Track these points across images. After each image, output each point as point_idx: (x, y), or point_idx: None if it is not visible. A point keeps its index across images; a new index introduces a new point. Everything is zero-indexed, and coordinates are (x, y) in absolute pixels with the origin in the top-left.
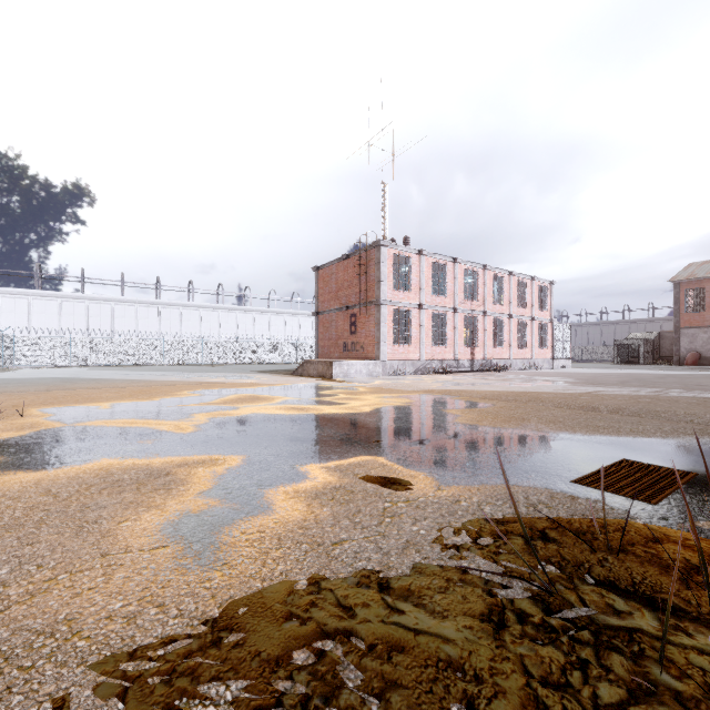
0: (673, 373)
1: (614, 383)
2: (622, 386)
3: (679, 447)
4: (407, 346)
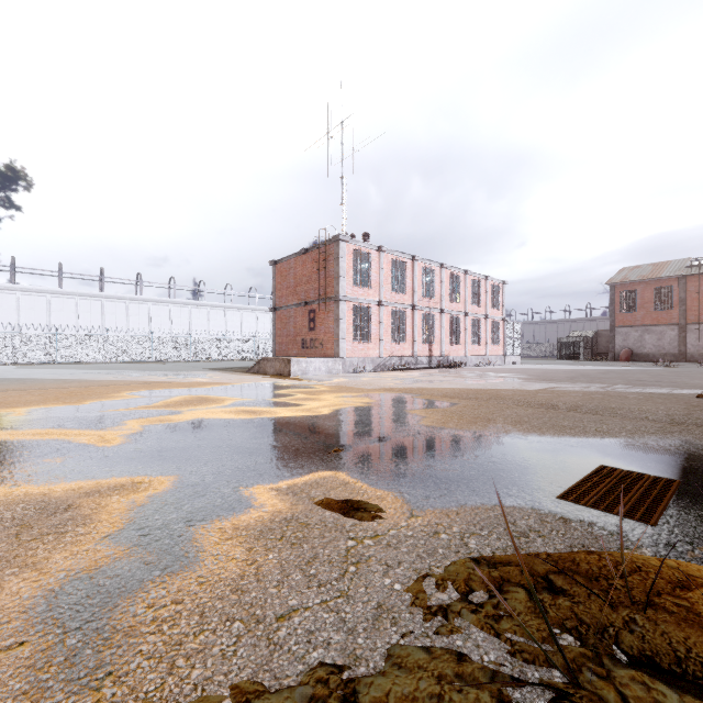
0: (612, 368)
1: (564, 379)
2: (573, 382)
3: (649, 449)
4: (367, 343)
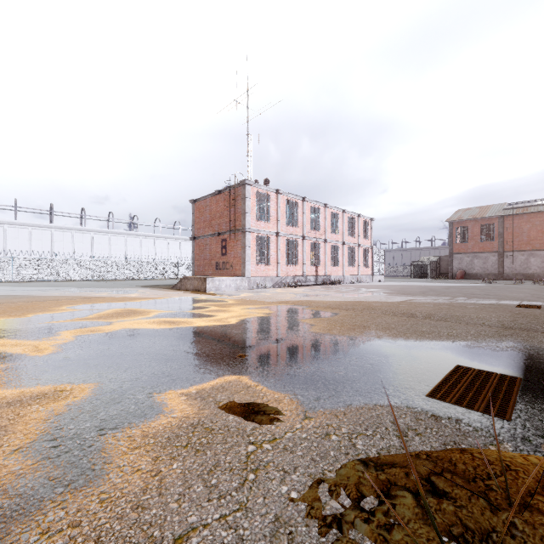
0: (452, 285)
1: (418, 293)
2: (425, 295)
3: (491, 350)
4: (267, 265)
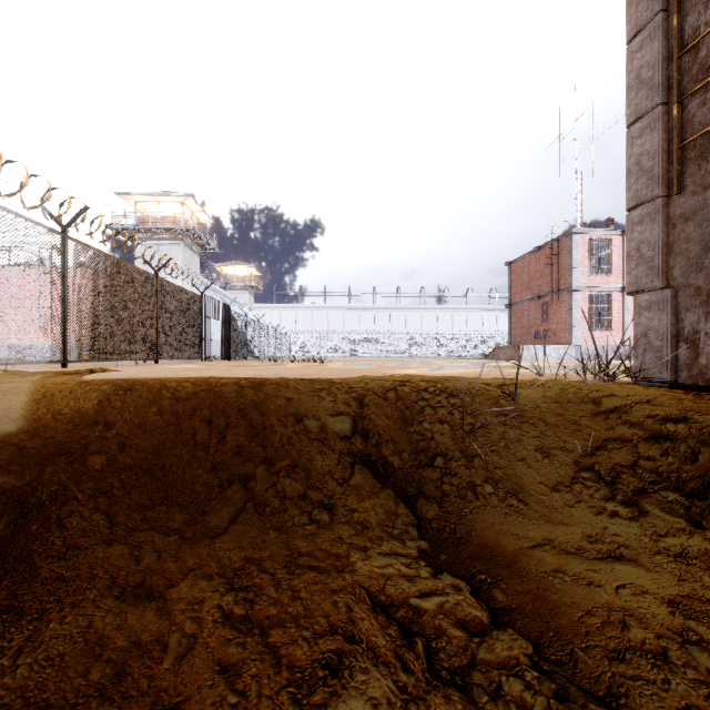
0: None
1: None
2: None
3: None
4: (606, 331)
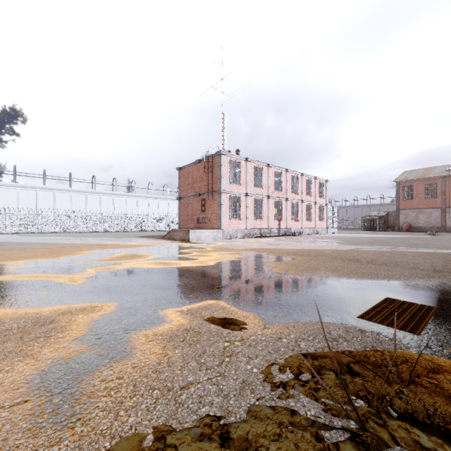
0: (397, 236)
1: (365, 243)
2: (371, 245)
3: (418, 287)
4: (238, 220)
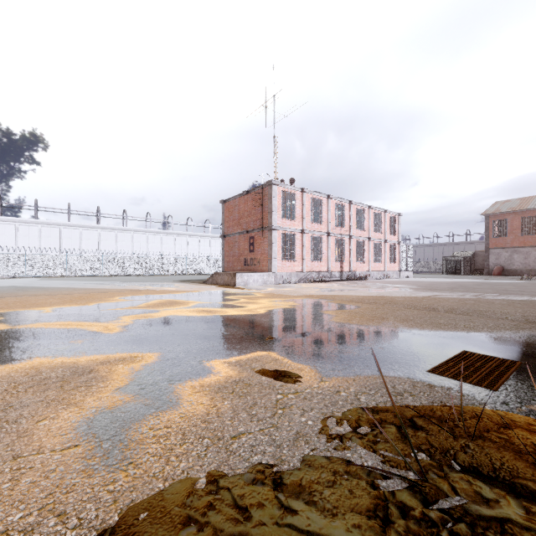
0: (486, 281)
1: (445, 289)
2: (452, 291)
3: (503, 340)
4: (293, 261)
